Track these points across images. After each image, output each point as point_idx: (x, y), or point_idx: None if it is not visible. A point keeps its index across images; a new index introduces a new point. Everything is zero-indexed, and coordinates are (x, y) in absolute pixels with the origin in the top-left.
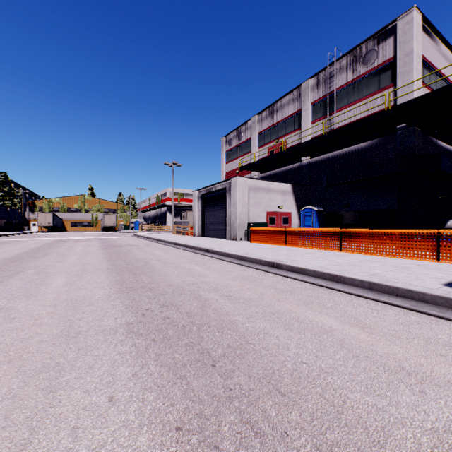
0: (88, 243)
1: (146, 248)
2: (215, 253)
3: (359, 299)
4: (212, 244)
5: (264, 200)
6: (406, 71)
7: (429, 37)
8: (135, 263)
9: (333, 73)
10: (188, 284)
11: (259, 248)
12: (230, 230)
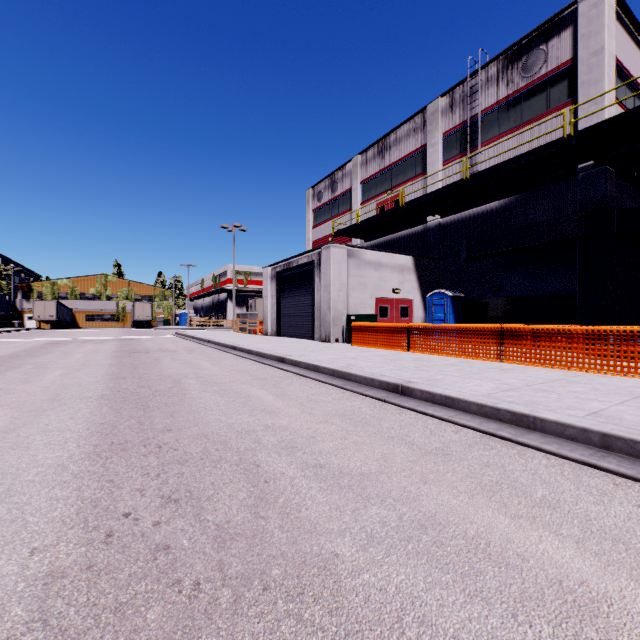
0: (98, 346)
1: (186, 356)
2: (296, 364)
3: (593, 473)
4: (292, 348)
5: (372, 280)
6: (593, 80)
7: (625, 31)
8: (157, 383)
9: (477, 88)
10: (239, 433)
11: (367, 355)
12: (320, 326)
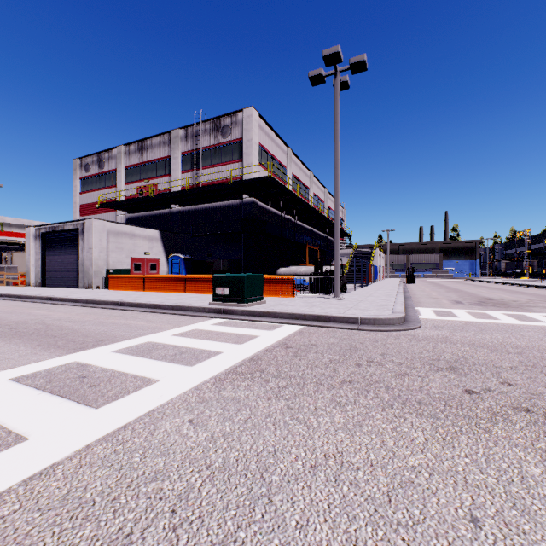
0: None
1: None
2: (62, 300)
3: (163, 314)
4: (58, 293)
5: (128, 245)
6: (248, 153)
7: (266, 130)
8: None
9: (200, 132)
10: (32, 319)
11: (114, 294)
12: (84, 278)
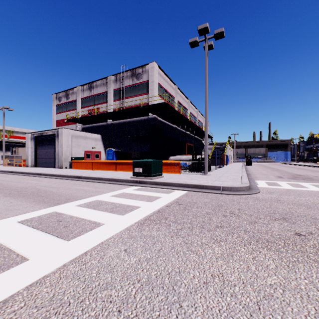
0: None
1: None
2: (46, 175)
3: (104, 183)
4: (44, 170)
5: (83, 143)
6: (152, 89)
7: (163, 75)
8: None
9: (124, 77)
10: (29, 186)
11: (75, 171)
12: (58, 162)
